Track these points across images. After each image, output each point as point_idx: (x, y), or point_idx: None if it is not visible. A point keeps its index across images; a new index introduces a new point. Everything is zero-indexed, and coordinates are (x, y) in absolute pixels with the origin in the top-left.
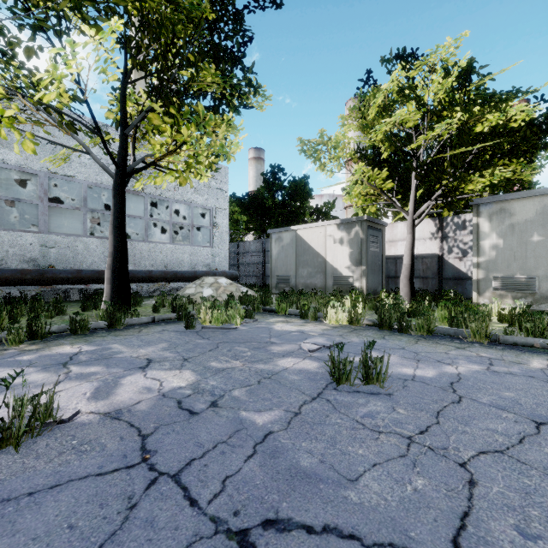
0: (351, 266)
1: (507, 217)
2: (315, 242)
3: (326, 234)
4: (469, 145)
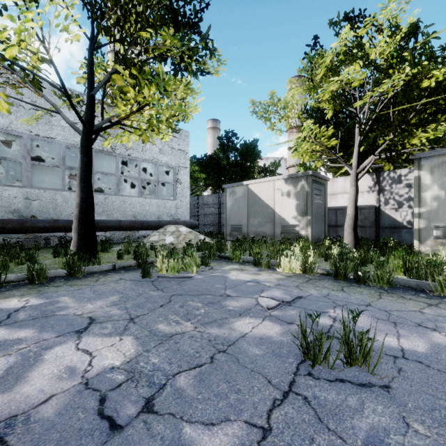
0: (297, 216)
1: None
2: (265, 195)
3: (275, 187)
4: (414, 101)
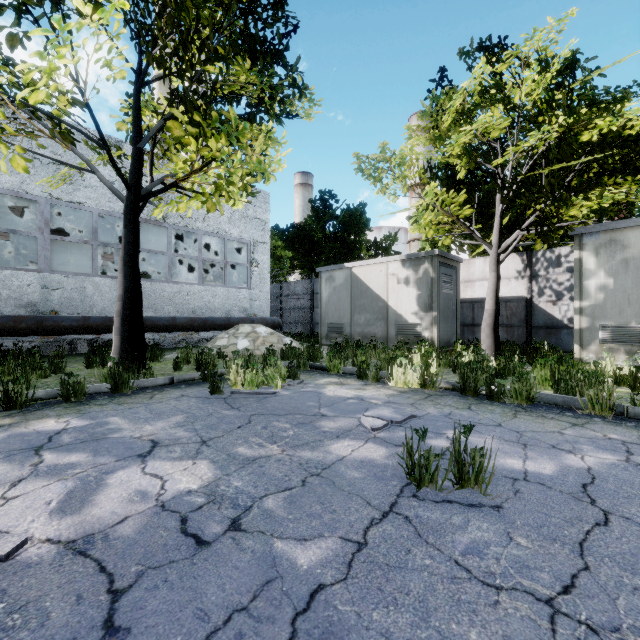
0: (419, 312)
1: (619, 250)
2: (374, 283)
3: (388, 272)
4: (572, 159)
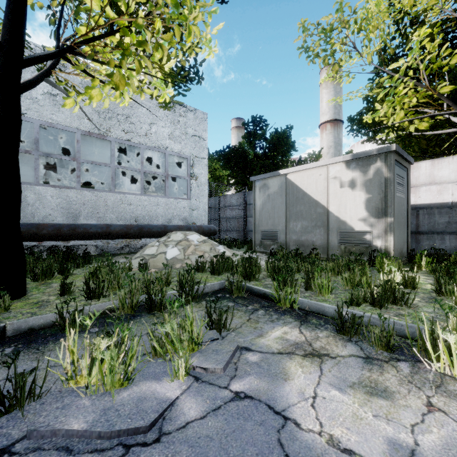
0: (368, 218)
1: None
2: (312, 188)
3: (329, 176)
4: None
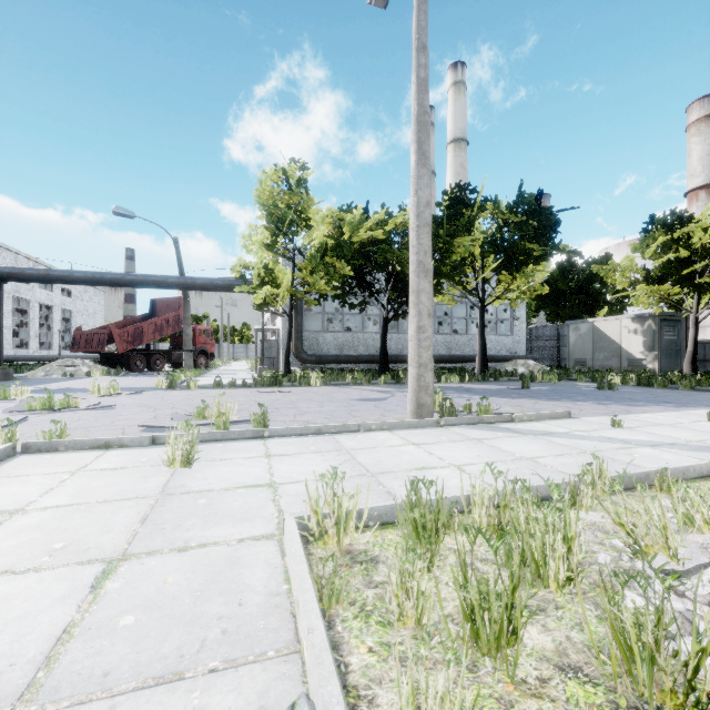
0: (644, 352)
1: None
2: (611, 332)
3: (621, 325)
4: None
